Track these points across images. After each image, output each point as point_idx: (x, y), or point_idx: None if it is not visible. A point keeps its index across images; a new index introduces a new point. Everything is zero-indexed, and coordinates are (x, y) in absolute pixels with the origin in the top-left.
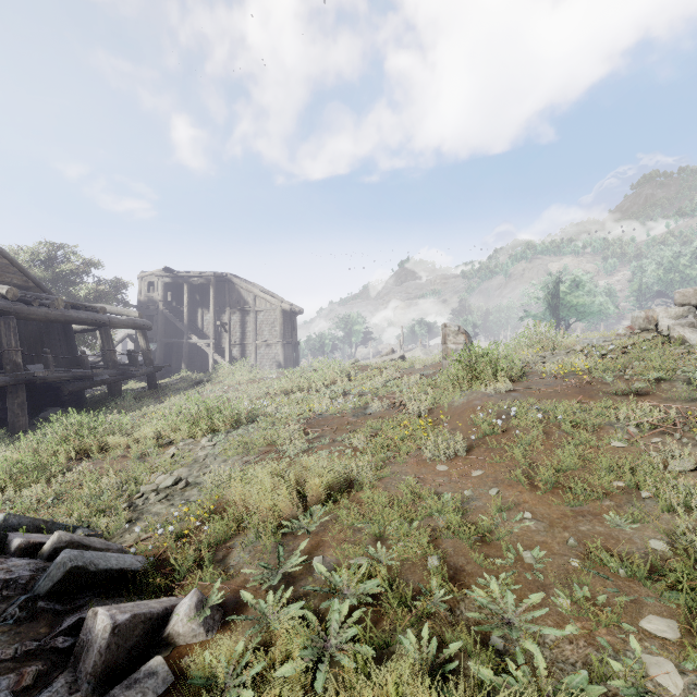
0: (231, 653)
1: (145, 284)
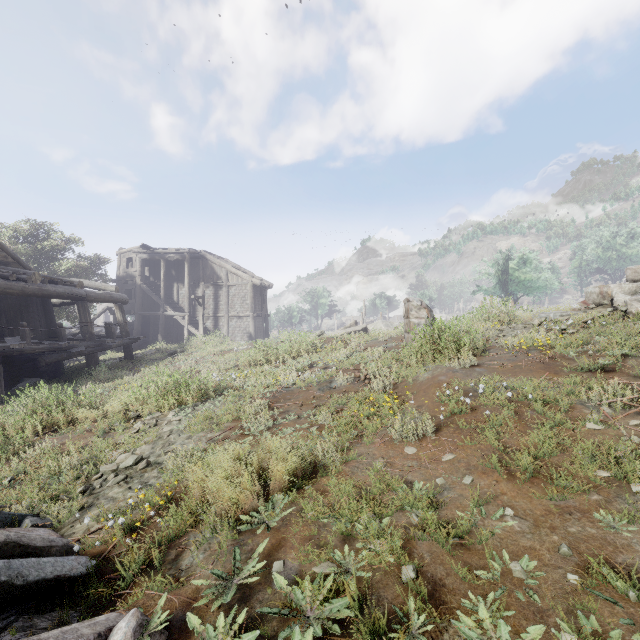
0: None
1: (123, 260)
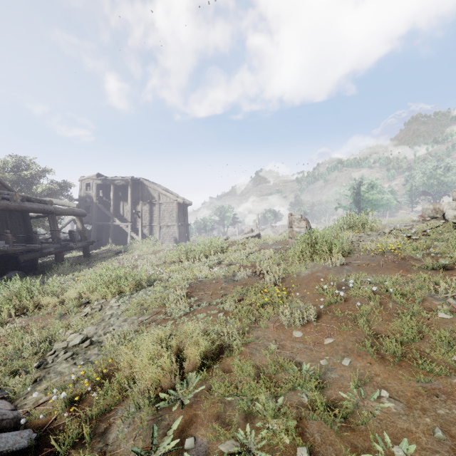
0: None
1: (84, 185)
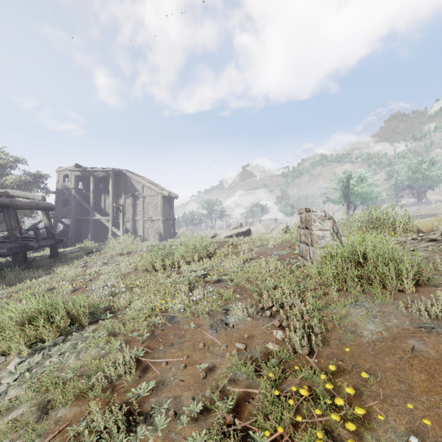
0: None
1: (61, 176)
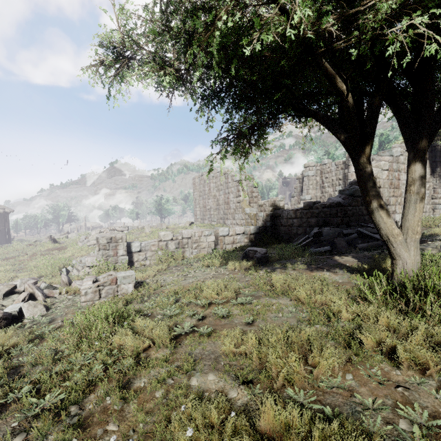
0: None
1: None
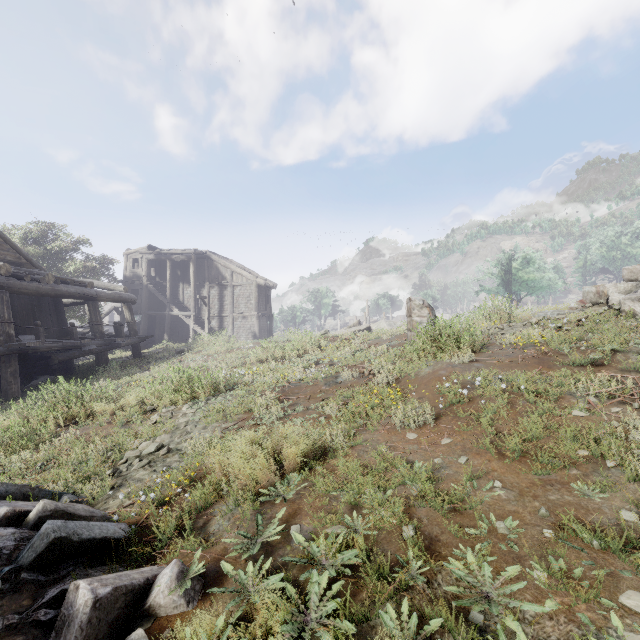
0: (212, 628)
1: (130, 261)
